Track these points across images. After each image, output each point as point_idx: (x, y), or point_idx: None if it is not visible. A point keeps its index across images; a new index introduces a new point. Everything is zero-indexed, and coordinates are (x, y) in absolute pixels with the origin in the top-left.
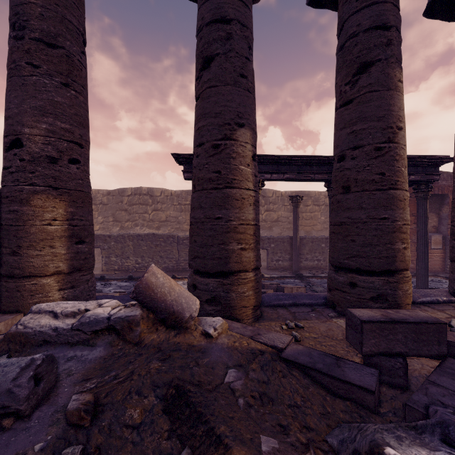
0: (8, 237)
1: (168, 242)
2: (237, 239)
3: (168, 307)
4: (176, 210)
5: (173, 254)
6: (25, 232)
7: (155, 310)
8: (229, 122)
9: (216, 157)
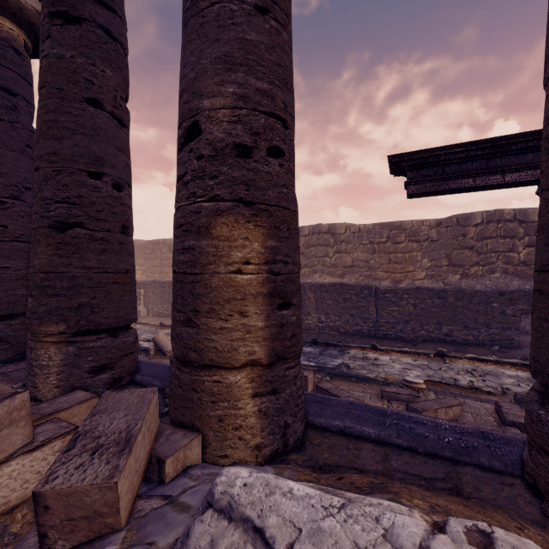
0: (181, 293)
1: (361, 295)
2: None
3: None
4: (366, 250)
5: (369, 313)
6: (203, 285)
7: None
8: None
9: None
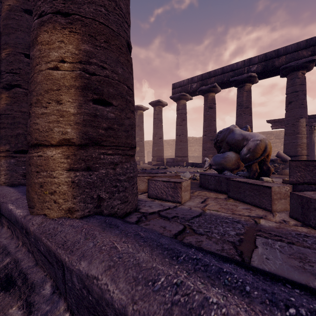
0: None
1: None
2: (300, 147)
3: (283, 157)
4: None
5: None
6: None
7: (281, 158)
8: (297, 118)
9: (293, 127)
